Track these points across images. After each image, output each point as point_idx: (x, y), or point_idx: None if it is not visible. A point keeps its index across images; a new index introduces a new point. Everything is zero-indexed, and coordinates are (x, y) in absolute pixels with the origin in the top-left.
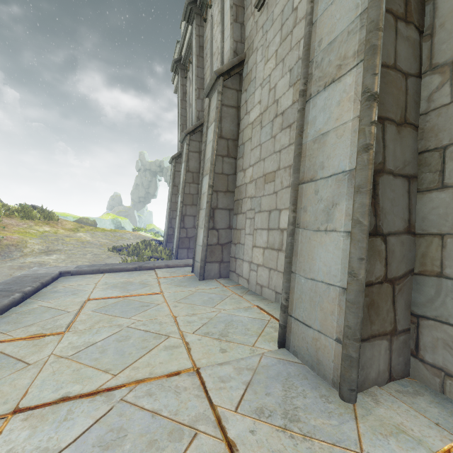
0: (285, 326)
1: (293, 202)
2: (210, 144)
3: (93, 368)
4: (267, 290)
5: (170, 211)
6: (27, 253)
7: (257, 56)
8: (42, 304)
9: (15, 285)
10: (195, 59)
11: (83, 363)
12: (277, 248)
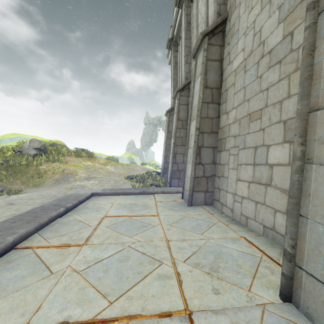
0: (291, 277)
1: (301, 133)
2: (197, 94)
3: (94, 289)
4: (253, 222)
5: (166, 151)
6: (77, 178)
7: (240, 10)
8: (76, 217)
9: (63, 201)
10: (184, 33)
11: (89, 281)
12: (265, 183)
